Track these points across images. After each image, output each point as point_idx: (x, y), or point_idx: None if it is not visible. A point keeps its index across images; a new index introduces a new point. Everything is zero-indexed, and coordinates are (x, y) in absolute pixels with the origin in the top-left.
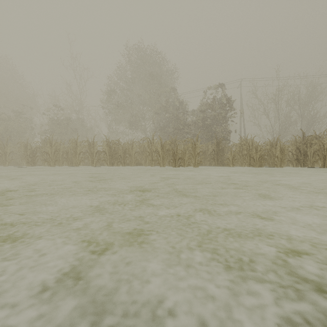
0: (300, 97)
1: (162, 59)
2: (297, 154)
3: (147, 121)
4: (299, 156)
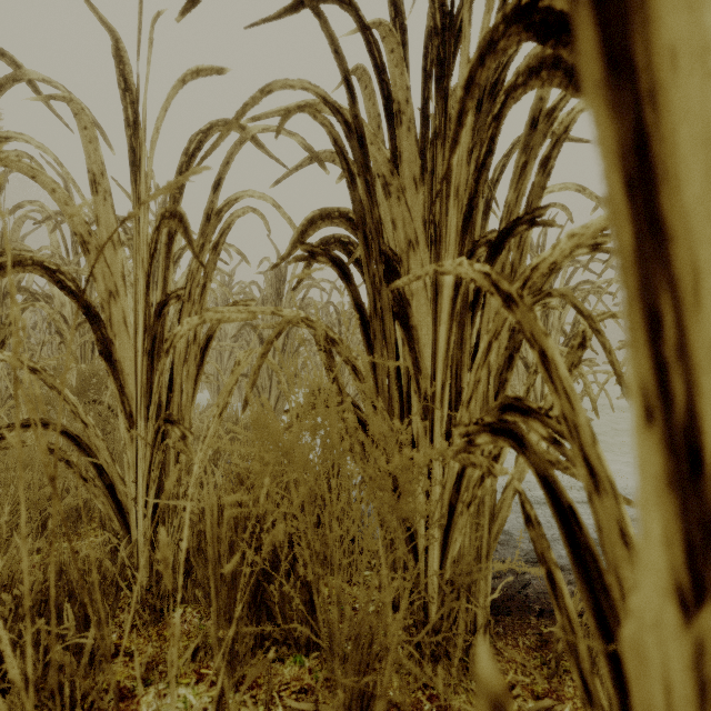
0: None
1: None
2: None
3: None
4: None
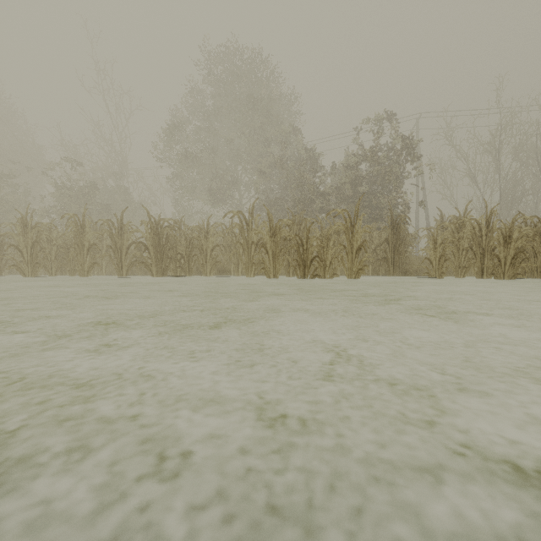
0: None
1: (273, 71)
2: None
3: (244, 192)
4: None
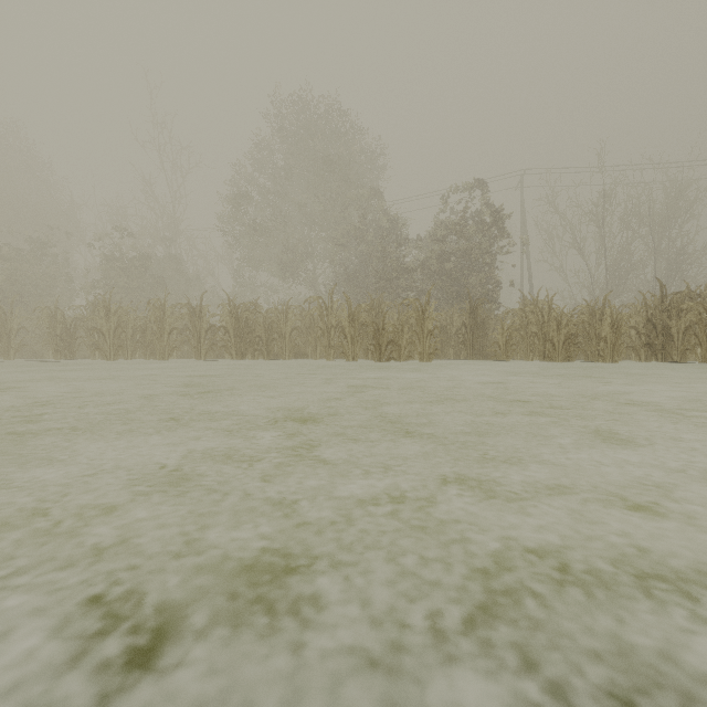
0: (653, 210)
1: (352, 127)
2: (648, 332)
3: (318, 261)
4: (653, 337)
